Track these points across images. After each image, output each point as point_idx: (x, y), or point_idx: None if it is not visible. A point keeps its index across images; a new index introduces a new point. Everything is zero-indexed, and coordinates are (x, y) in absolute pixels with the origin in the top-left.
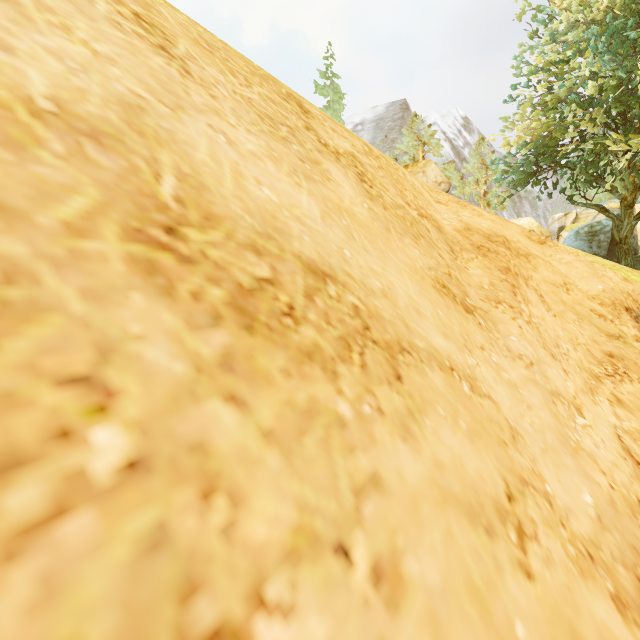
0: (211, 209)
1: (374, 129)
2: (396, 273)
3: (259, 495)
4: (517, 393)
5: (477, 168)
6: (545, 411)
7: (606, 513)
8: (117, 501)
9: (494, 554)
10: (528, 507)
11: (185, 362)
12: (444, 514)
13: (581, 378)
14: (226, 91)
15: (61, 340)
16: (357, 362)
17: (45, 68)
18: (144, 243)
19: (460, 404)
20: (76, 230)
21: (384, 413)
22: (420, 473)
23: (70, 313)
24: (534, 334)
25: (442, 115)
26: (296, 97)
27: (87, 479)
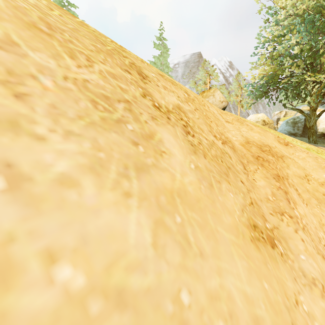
0: None
1: (184, 67)
2: (229, 262)
3: None
4: None
5: (236, 88)
6: None
7: None
8: None
9: None
10: None
11: None
12: None
13: None
14: (51, 80)
15: None
16: None
17: None
18: None
19: None
20: None
21: None
22: None
23: None
24: (309, 241)
25: (218, 60)
26: (137, 65)
27: None
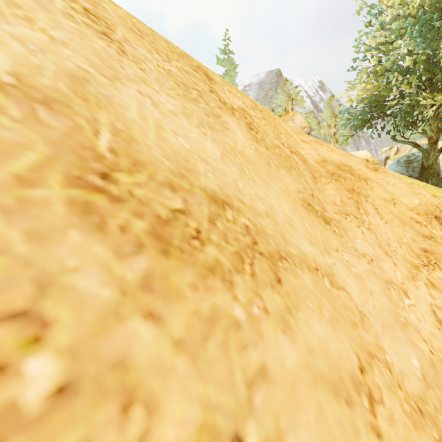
0: (138, 156)
1: (258, 89)
2: (275, 197)
3: (170, 400)
4: (362, 283)
5: (329, 116)
6: (382, 296)
7: (429, 373)
8: (45, 428)
9: (353, 421)
10: (375, 376)
11: (112, 287)
12: (315, 393)
13: (406, 268)
14: (152, 65)
15: (4, 280)
16: (248, 271)
17: (9, 50)
18: (82, 188)
19: (323, 297)
20: (25, 181)
21: (269, 312)
22: (296, 359)
23: (14, 254)
24: (373, 237)
25: (305, 79)
26: (203, 68)
27: (18, 410)
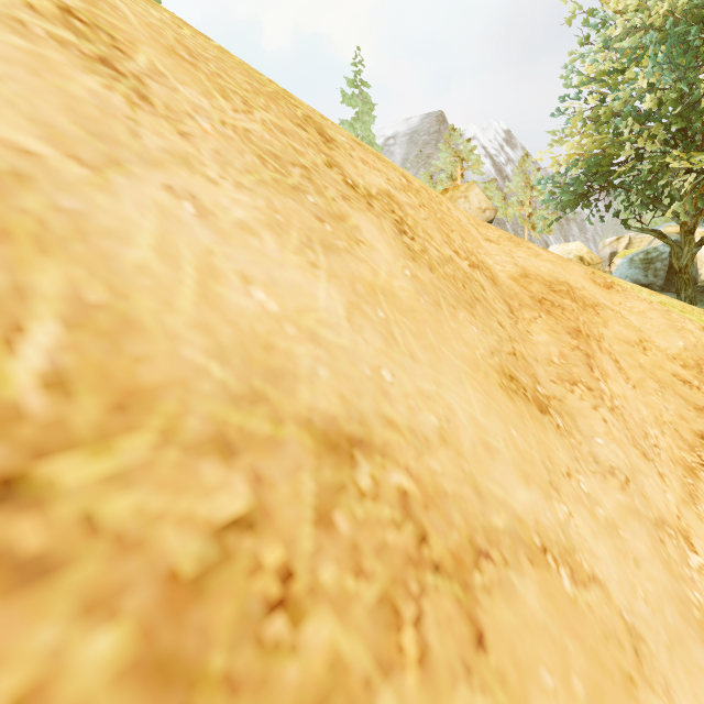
0: (136, 376)
1: (407, 143)
2: (454, 383)
3: None
4: (619, 541)
5: (521, 187)
6: (656, 564)
7: None
8: None
9: None
10: None
11: None
12: None
13: (677, 479)
14: (209, 123)
15: None
16: (412, 653)
17: None
18: None
19: (566, 631)
20: None
21: None
22: None
23: None
24: (621, 427)
25: (482, 128)
26: (316, 120)
27: None
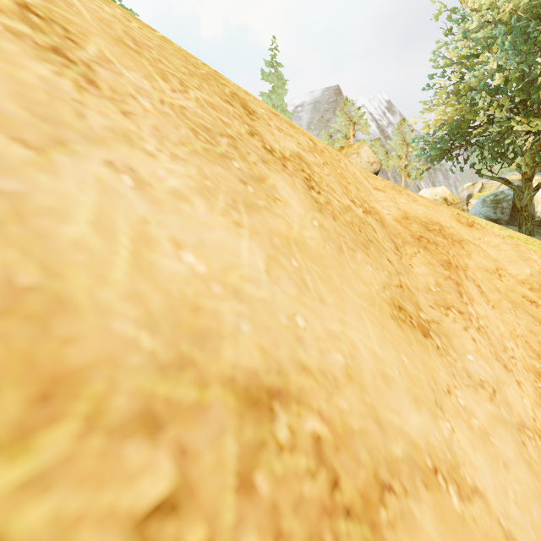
0: (63, 360)
1: (312, 110)
2: (356, 320)
3: None
4: (491, 447)
5: (399, 144)
6: (521, 466)
7: None
8: None
9: None
10: None
11: None
12: None
13: (531, 384)
14: (149, 102)
15: None
16: None
17: None
18: None
19: None
20: None
21: None
22: None
23: None
24: (486, 344)
25: (369, 99)
26: (240, 96)
27: None
